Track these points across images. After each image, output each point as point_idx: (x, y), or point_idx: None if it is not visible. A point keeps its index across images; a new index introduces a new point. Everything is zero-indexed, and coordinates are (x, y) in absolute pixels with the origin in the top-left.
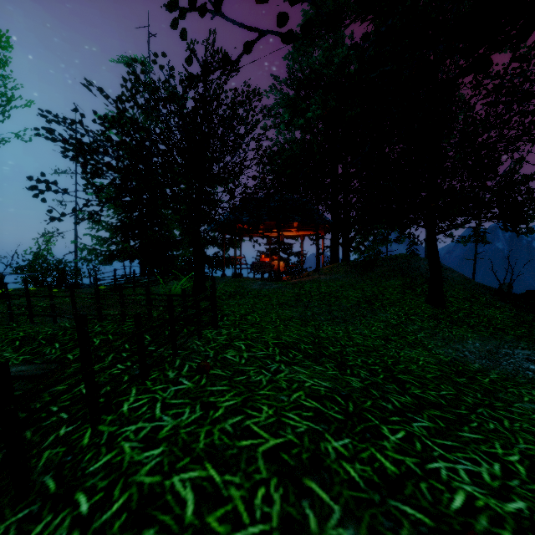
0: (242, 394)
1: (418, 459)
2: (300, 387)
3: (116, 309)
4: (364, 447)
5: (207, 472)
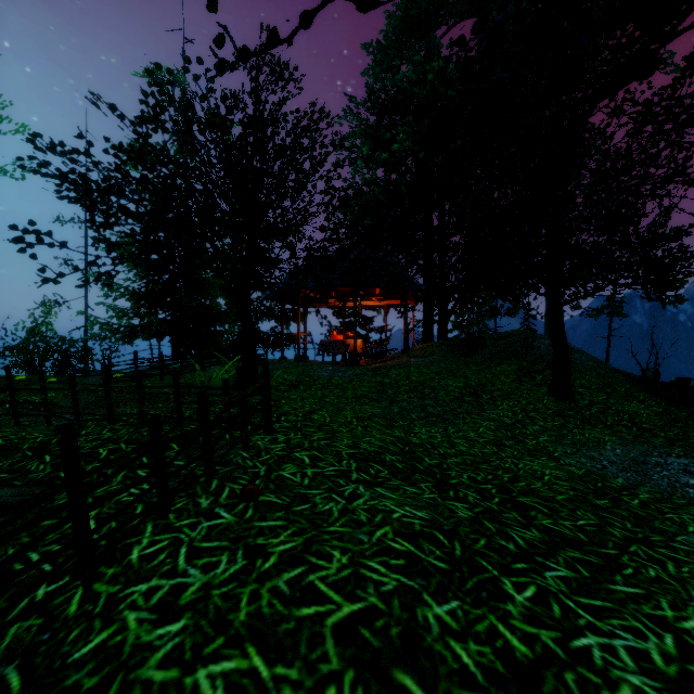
0: (304, 533)
1: (558, 632)
2: (386, 520)
3: (133, 407)
4: (480, 614)
5: (250, 662)
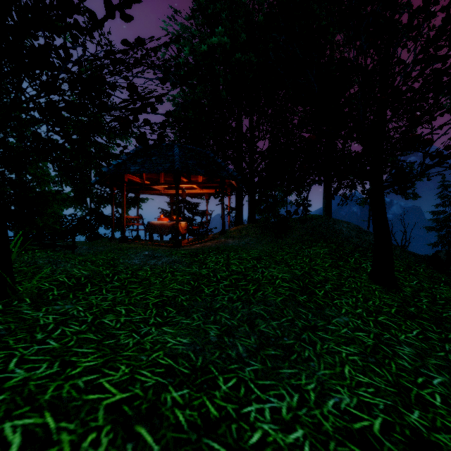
0: None
1: None
2: None
3: None
4: None
5: None
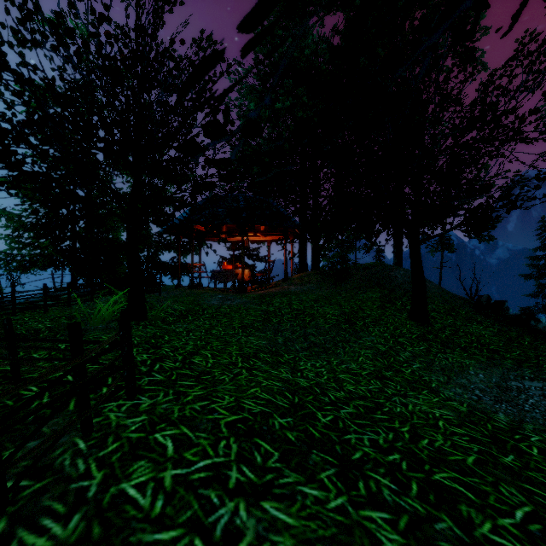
0: None
1: None
2: None
3: None
4: None
5: None
